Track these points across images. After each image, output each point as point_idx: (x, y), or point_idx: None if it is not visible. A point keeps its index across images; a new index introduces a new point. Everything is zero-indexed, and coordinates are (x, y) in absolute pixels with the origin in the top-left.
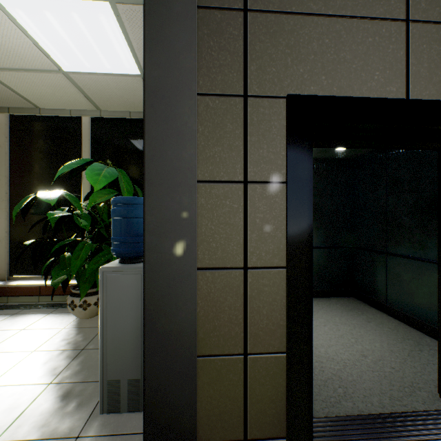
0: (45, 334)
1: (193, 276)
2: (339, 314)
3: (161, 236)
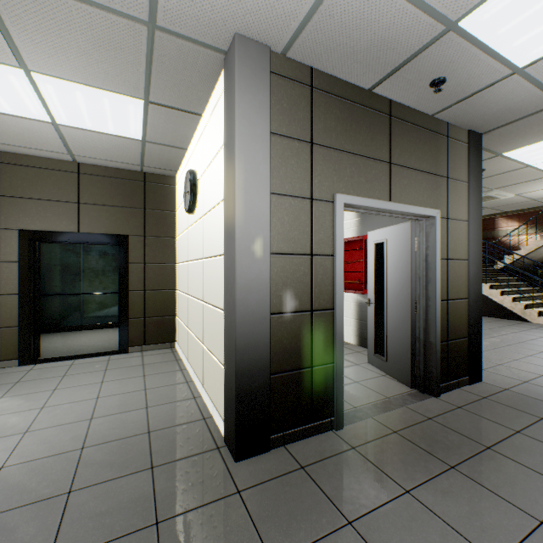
0: None
1: None
2: None
3: None
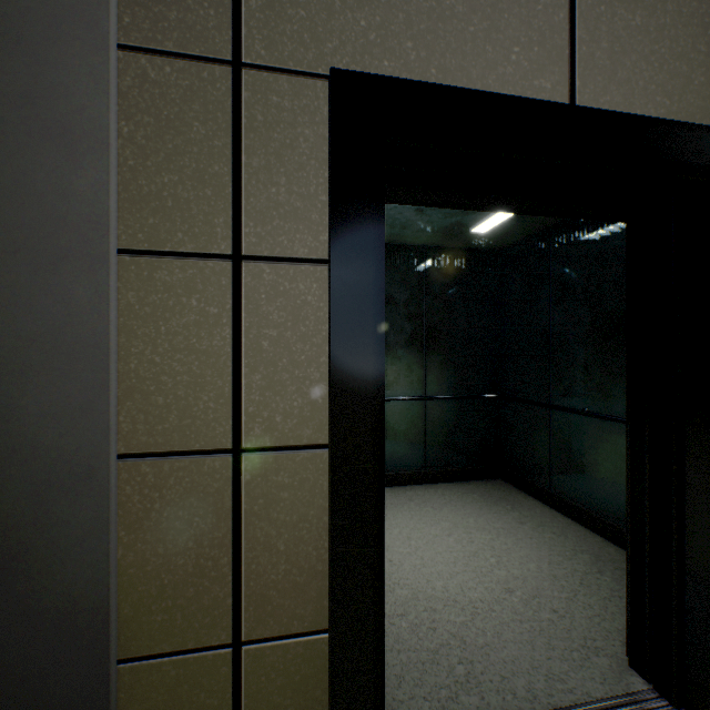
0: None
1: (103, 475)
2: (476, 512)
3: (14, 381)
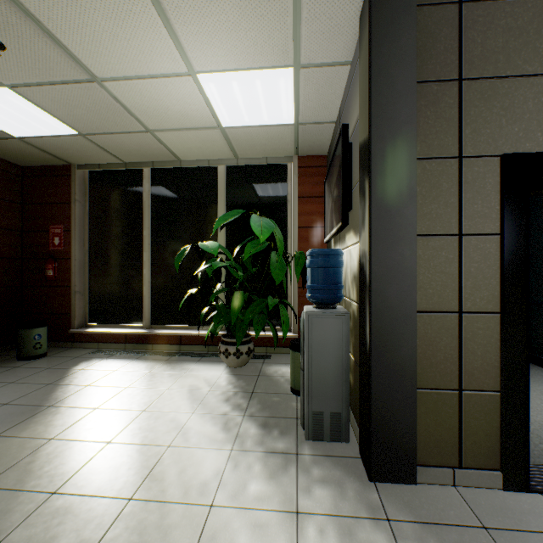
0: (209, 378)
1: (414, 318)
2: None
3: (385, 283)
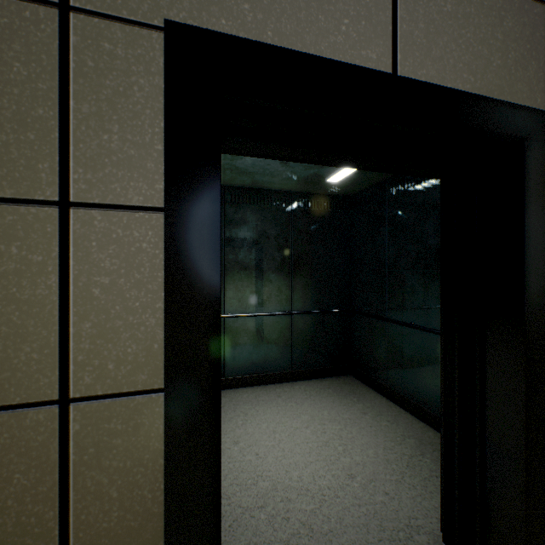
0: None
1: None
2: (329, 405)
3: None
